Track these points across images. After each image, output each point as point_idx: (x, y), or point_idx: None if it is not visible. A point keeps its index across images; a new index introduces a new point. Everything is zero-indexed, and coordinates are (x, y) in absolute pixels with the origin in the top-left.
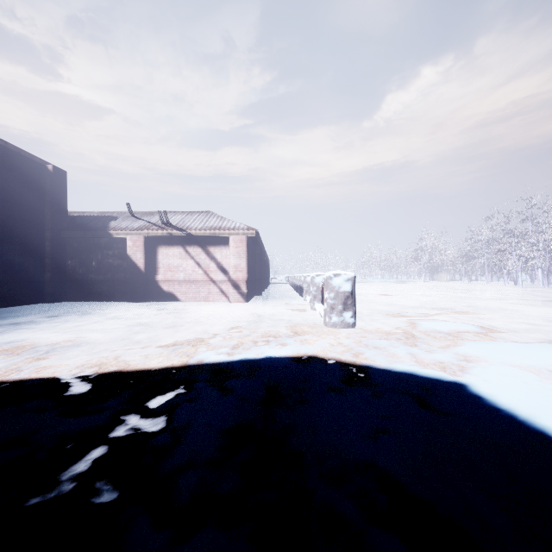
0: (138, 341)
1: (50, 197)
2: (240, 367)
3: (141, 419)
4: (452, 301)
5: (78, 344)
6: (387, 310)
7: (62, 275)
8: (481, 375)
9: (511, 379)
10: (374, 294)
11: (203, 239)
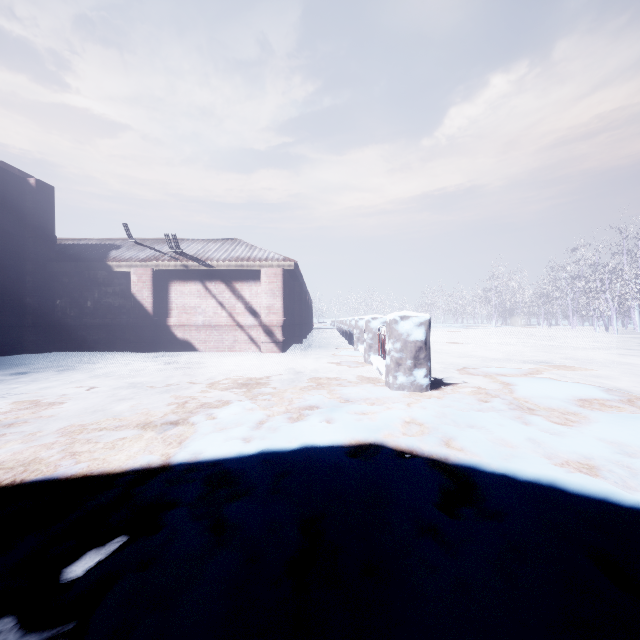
0: (116, 414)
1: (32, 219)
2: (257, 472)
3: (22, 629)
4: (542, 351)
5: (24, 420)
6: (465, 364)
7: (48, 318)
8: None
9: None
10: (441, 342)
11: (227, 273)
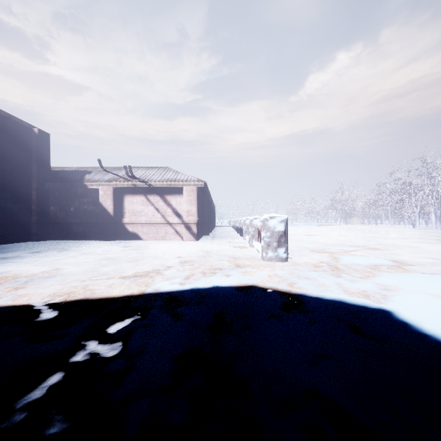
0: (104, 272)
1: (36, 155)
2: (190, 296)
3: (100, 344)
4: (364, 240)
5: (54, 275)
6: (312, 247)
7: (46, 219)
8: (402, 303)
9: (430, 307)
10: (300, 234)
11: (161, 189)
